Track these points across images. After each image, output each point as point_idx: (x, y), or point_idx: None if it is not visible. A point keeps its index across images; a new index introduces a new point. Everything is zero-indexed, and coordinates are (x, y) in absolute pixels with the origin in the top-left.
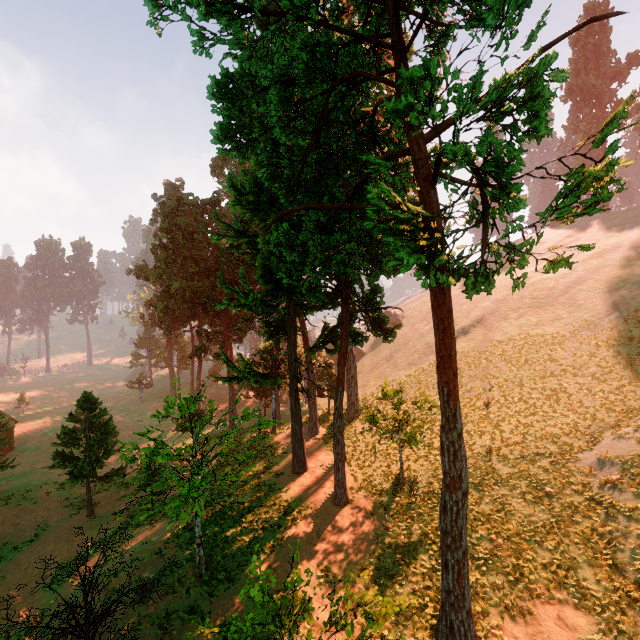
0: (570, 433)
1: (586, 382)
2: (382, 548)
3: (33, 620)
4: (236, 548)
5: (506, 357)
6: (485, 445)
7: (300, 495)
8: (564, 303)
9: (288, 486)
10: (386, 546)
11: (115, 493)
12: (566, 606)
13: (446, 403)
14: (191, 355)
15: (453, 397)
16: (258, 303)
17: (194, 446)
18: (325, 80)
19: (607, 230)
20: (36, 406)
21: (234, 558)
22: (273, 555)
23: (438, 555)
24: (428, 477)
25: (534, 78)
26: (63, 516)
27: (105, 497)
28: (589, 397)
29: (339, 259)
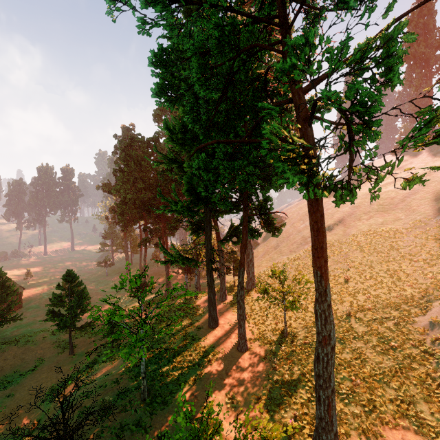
0: (408, 302)
1: (419, 265)
2: (272, 383)
3: (32, 425)
4: (169, 380)
5: (360, 247)
6: (346, 310)
7: (214, 343)
8: (402, 208)
9: (205, 337)
10: (275, 382)
11: (88, 338)
12: (408, 431)
13: (319, 282)
14: (139, 244)
15: (324, 278)
16: (184, 209)
17: (140, 309)
18: (231, 50)
19: (433, 156)
20: (37, 278)
21: (168, 387)
22: (195, 386)
23: (312, 390)
24: (304, 332)
25: (390, 40)
26: (53, 354)
27: (81, 341)
28: (422, 276)
29: (241, 178)
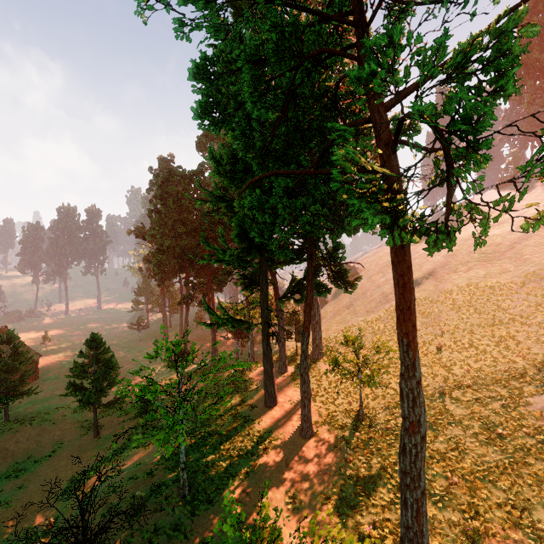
0: (520, 378)
1: (534, 330)
2: (344, 479)
3: (48, 524)
4: (215, 472)
5: (456, 306)
6: (438, 387)
7: (271, 427)
8: (511, 257)
9: (260, 418)
10: (348, 477)
11: (117, 418)
12: None
13: (405, 353)
14: (179, 302)
15: (412, 347)
16: (234, 259)
17: (179, 383)
18: (292, 58)
19: None
20: (57, 342)
21: (213, 482)
22: (247, 480)
23: (396, 489)
24: (385, 415)
25: (502, 35)
26: (75, 436)
27: (109, 421)
28: (537, 344)
29: (305, 220)
